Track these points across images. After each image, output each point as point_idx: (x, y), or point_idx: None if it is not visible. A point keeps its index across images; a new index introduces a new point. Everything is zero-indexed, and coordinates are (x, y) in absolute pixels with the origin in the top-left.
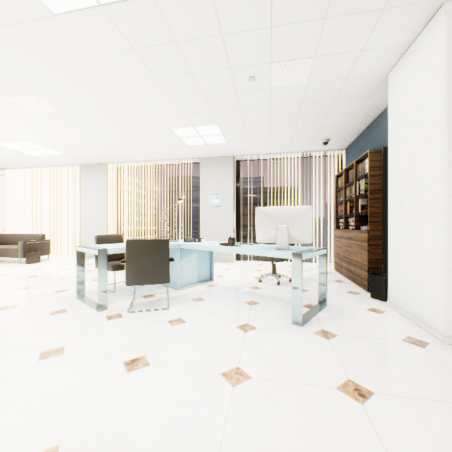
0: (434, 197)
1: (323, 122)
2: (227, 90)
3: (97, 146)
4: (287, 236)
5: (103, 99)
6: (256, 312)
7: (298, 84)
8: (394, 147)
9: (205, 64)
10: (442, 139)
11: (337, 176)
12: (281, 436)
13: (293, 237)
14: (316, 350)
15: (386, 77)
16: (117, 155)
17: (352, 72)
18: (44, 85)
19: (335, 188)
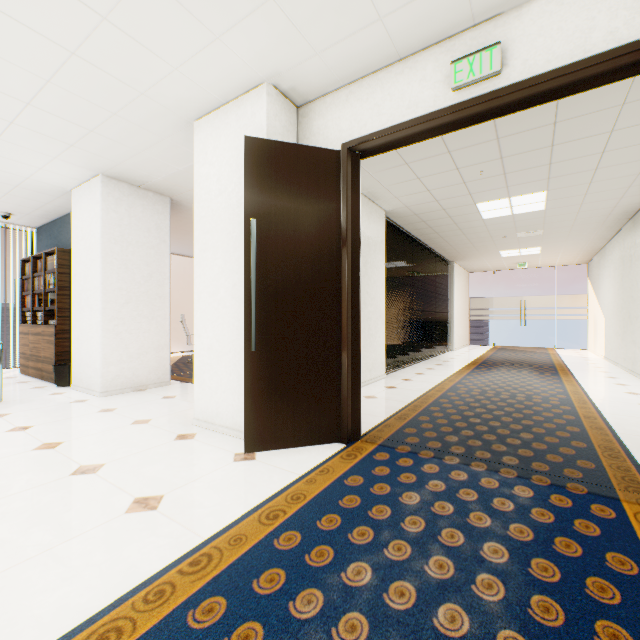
0: (97, 301)
1: (1, 197)
2: None
3: None
4: None
5: None
6: None
7: None
8: (76, 255)
9: None
10: (100, 263)
11: (25, 261)
12: None
13: None
14: None
15: (71, 191)
16: None
17: (34, 176)
18: None
19: (22, 274)
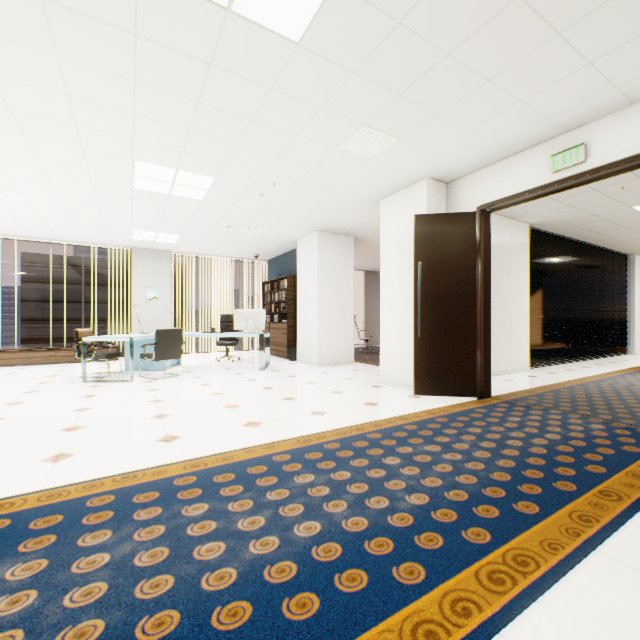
0: (314, 308)
1: (259, 247)
2: (208, 226)
3: (2, 220)
4: (253, 326)
5: (96, 208)
6: (236, 370)
7: (253, 233)
8: (300, 280)
9: (205, 217)
10: (316, 285)
11: (264, 283)
12: (276, 382)
13: (256, 326)
14: (275, 373)
15: (297, 240)
16: (15, 229)
17: (282, 236)
18: (50, 192)
19: (263, 291)
